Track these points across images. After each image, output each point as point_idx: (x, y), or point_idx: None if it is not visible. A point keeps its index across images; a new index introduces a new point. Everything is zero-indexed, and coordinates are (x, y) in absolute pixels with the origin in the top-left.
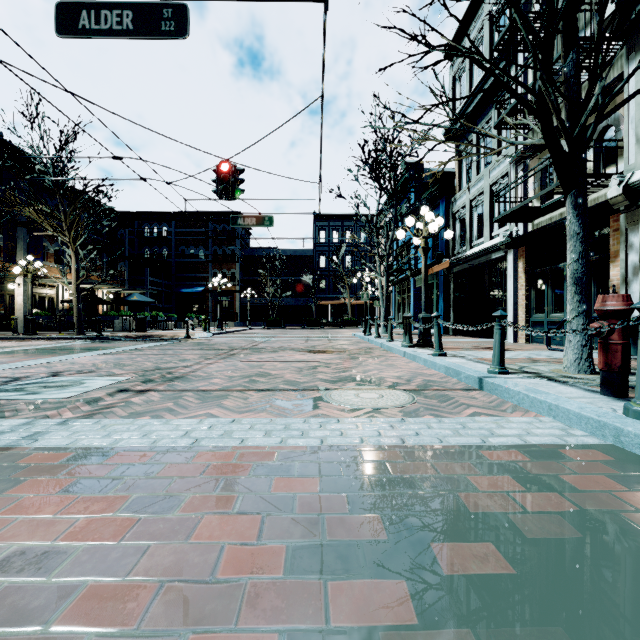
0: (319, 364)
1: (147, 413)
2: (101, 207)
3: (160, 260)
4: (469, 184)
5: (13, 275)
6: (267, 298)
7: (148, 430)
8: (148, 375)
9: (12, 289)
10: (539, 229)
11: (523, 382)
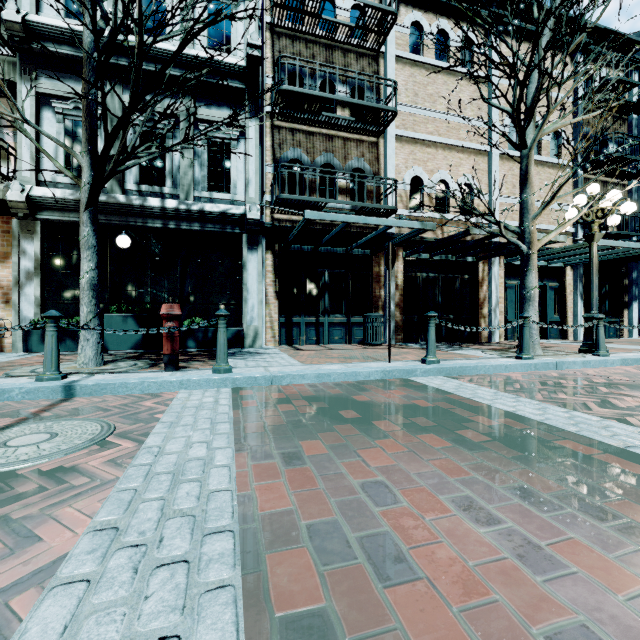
0: None
1: None
2: None
3: None
4: None
5: None
6: None
7: None
8: None
9: None
10: None
11: (109, 378)
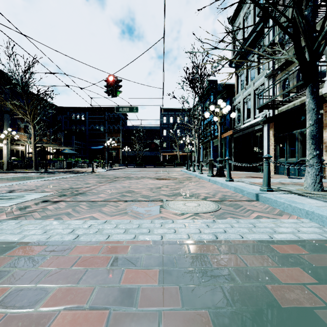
0: (162, 186)
1: (53, 216)
2: (47, 102)
3: (80, 132)
4: (242, 90)
5: (2, 139)
6: (136, 151)
7: (48, 228)
8: (64, 192)
9: (1, 146)
10: (282, 112)
11: (283, 196)
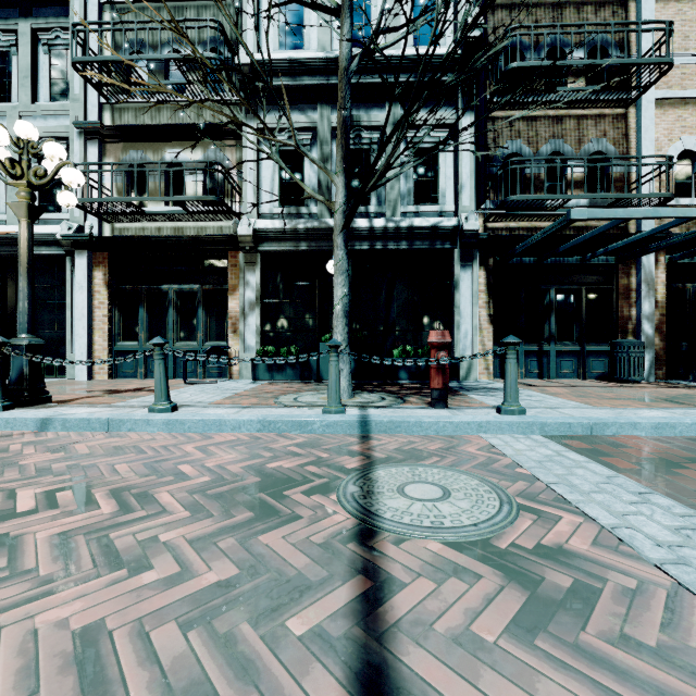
0: None
1: None
2: None
3: None
4: None
5: None
6: None
7: None
8: None
9: None
10: (141, 237)
11: (389, 414)
